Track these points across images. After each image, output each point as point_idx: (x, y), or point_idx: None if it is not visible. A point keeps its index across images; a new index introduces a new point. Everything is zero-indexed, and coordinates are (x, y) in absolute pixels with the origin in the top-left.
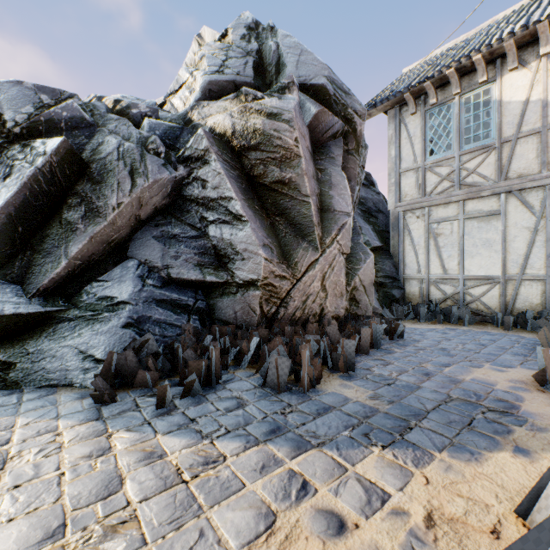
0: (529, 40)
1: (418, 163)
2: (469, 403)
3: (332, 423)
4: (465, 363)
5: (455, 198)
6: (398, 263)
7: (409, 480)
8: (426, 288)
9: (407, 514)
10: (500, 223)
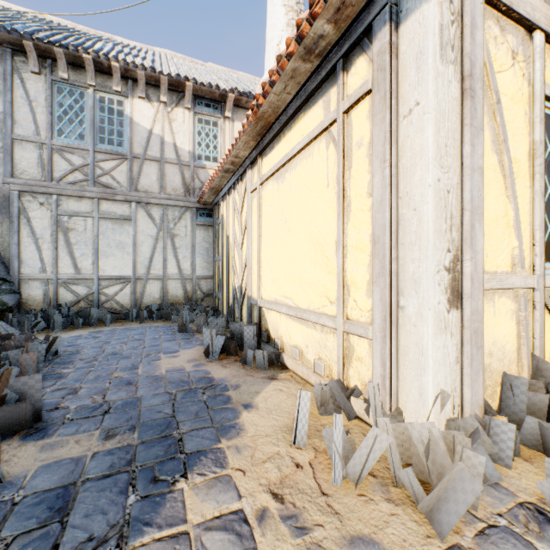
0: (154, 83)
1: (42, 138)
2: (189, 391)
3: (99, 504)
4: (148, 360)
5: (90, 194)
6: (10, 259)
7: (235, 483)
8: (55, 290)
9: (266, 509)
10: (132, 229)
